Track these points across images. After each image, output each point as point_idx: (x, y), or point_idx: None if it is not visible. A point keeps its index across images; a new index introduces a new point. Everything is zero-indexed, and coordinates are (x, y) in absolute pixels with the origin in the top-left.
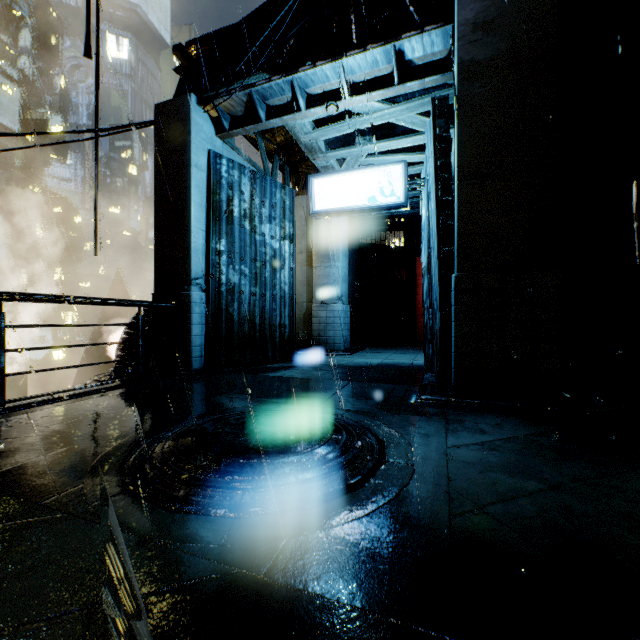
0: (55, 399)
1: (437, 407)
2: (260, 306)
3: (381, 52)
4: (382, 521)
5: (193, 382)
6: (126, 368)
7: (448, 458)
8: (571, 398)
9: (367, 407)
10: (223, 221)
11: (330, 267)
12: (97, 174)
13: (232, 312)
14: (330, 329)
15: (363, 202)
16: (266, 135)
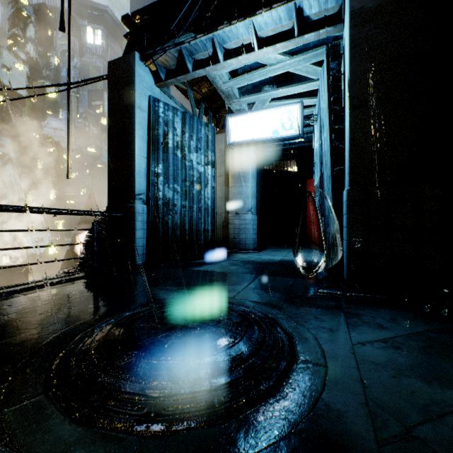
0: (23, 289)
1: (334, 300)
2: (189, 216)
3: (284, 10)
4: (303, 448)
5: (135, 275)
6: (87, 263)
7: (356, 357)
8: (450, 293)
9: (274, 299)
10: (160, 150)
11: (242, 186)
12: (69, 118)
13: (167, 220)
14: (242, 233)
15: (268, 135)
16: (194, 87)
